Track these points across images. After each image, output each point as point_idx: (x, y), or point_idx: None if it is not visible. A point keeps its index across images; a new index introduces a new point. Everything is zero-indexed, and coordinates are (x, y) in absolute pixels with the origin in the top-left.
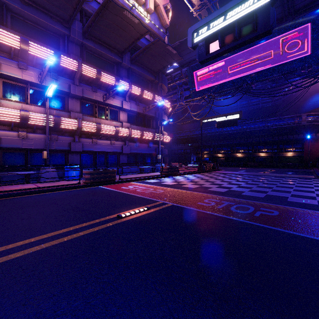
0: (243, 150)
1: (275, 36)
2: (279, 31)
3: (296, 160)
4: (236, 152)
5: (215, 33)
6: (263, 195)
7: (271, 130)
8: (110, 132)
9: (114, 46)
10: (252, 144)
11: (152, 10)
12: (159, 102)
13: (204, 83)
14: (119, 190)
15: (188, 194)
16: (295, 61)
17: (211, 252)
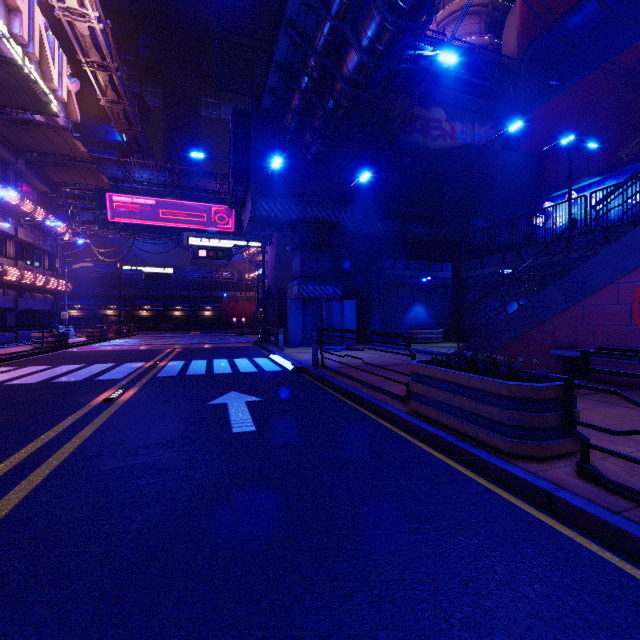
0: (151, 306)
1: (209, 203)
2: (212, 201)
3: (214, 321)
4: (139, 308)
5: (205, 248)
6: (219, 342)
7: (188, 282)
8: (13, 278)
9: (13, 142)
10: (164, 298)
11: (64, 100)
12: (82, 240)
13: (123, 214)
14: (109, 349)
15: (175, 345)
16: (223, 232)
17: (226, 349)
